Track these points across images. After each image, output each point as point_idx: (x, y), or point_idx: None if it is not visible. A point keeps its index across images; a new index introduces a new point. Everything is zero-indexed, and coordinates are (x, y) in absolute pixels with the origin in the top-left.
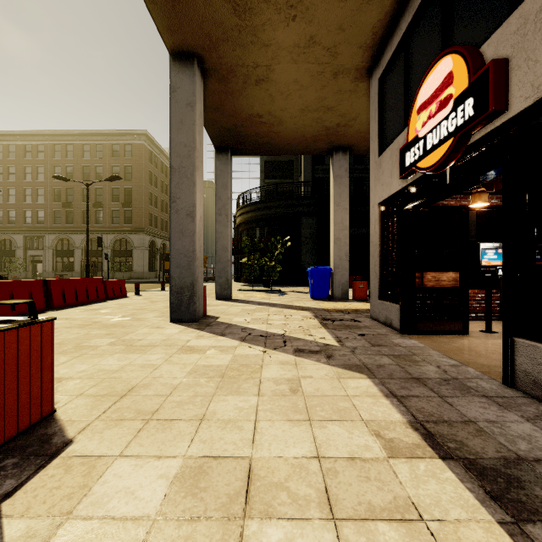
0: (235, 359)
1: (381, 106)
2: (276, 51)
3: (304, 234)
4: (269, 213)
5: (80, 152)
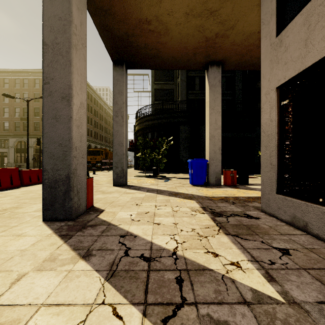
0: None
1: None
2: None
3: (181, 136)
4: (157, 123)
5: (33, 84)
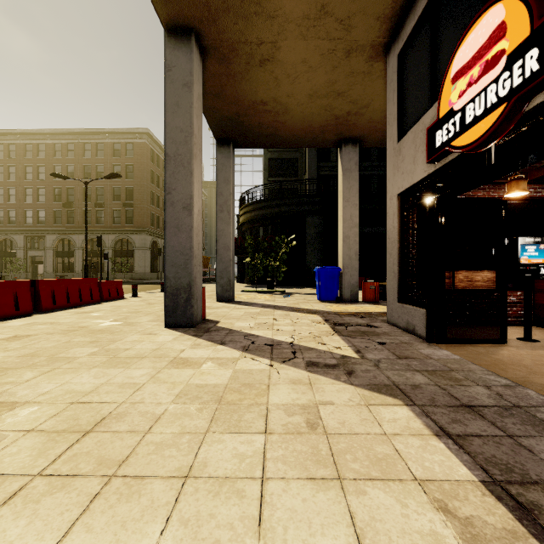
0: (235, 376)
1: (400, 85)
2: (283, 24)
3: (309, 233)
4: (273, 212)
5: (81, 151)
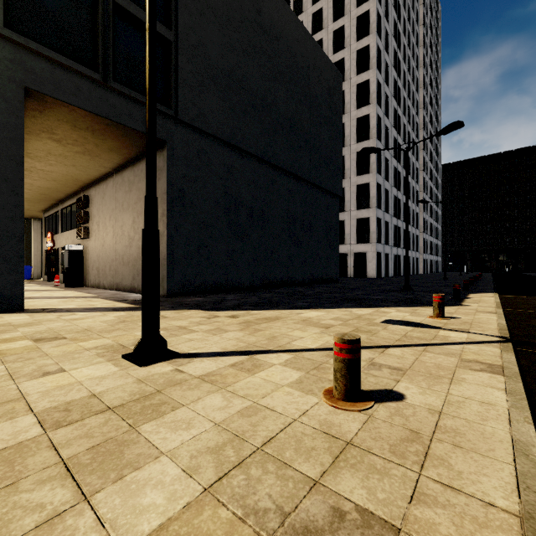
0: None
1: (46, 225)
2: None
3: None
4: None
5: None
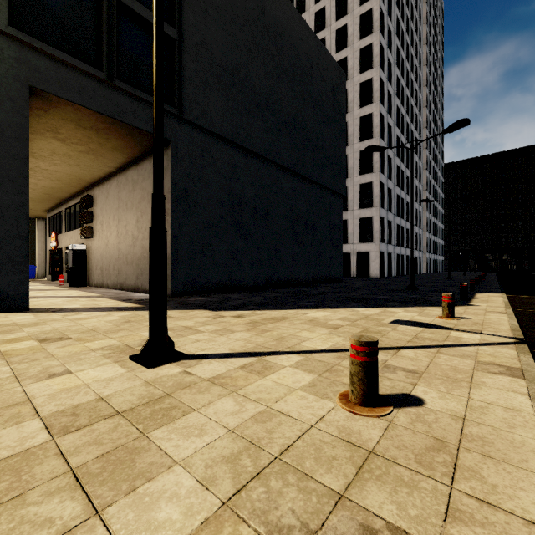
0: None
1: (50, 224)
2: None
3: None
4: None
5: None
